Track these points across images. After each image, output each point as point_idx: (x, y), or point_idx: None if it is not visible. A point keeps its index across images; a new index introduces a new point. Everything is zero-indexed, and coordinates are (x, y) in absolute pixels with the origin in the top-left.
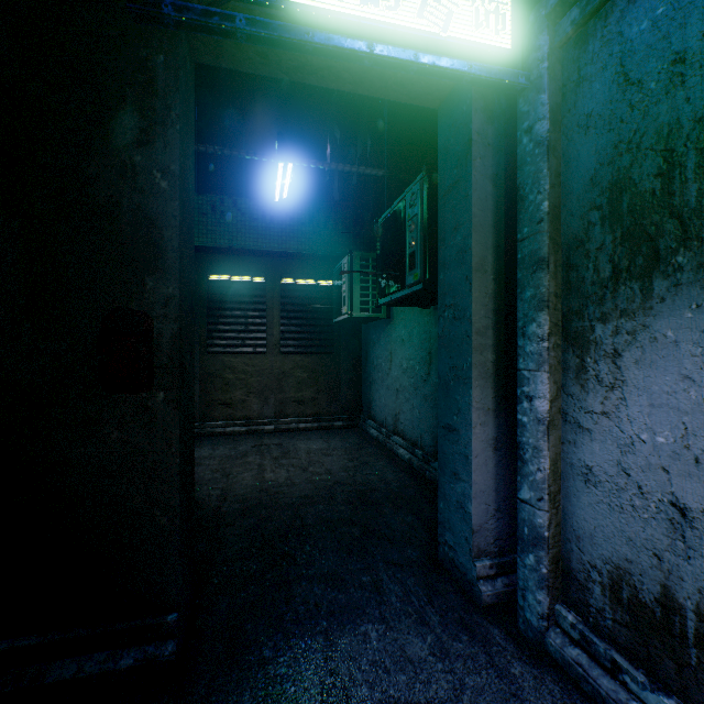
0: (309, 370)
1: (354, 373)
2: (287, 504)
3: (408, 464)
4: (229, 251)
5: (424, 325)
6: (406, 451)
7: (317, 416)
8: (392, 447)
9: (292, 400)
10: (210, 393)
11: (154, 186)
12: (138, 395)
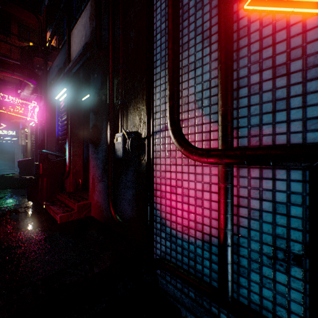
0: (8, 158)
1: None
2: None
3: None
4: None
5: None
6: None
7: (10, 167)
8: None
9: (3, 164)
10: None
11: None
12: None
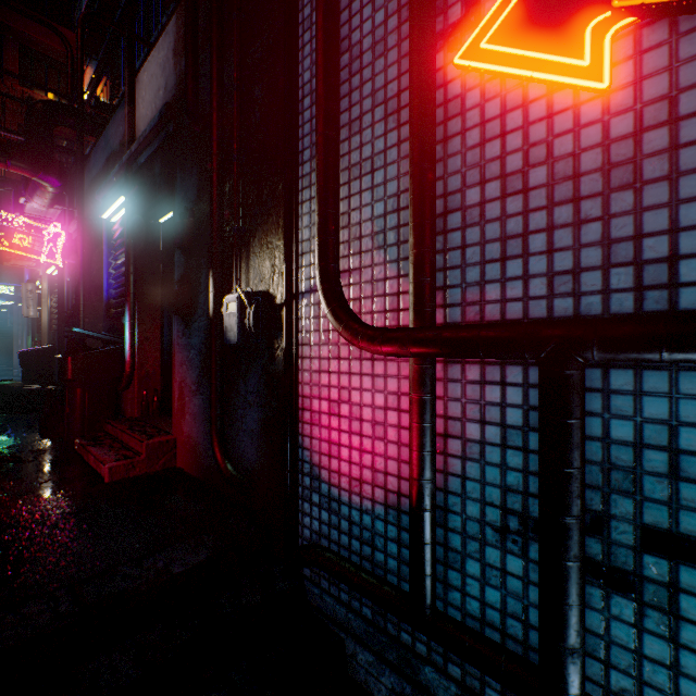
0: None
1: None
2: None
3: None
4: None
5: None
6: None
7: (2, 365)
8: None
9: None
10: None
11: None
12: None
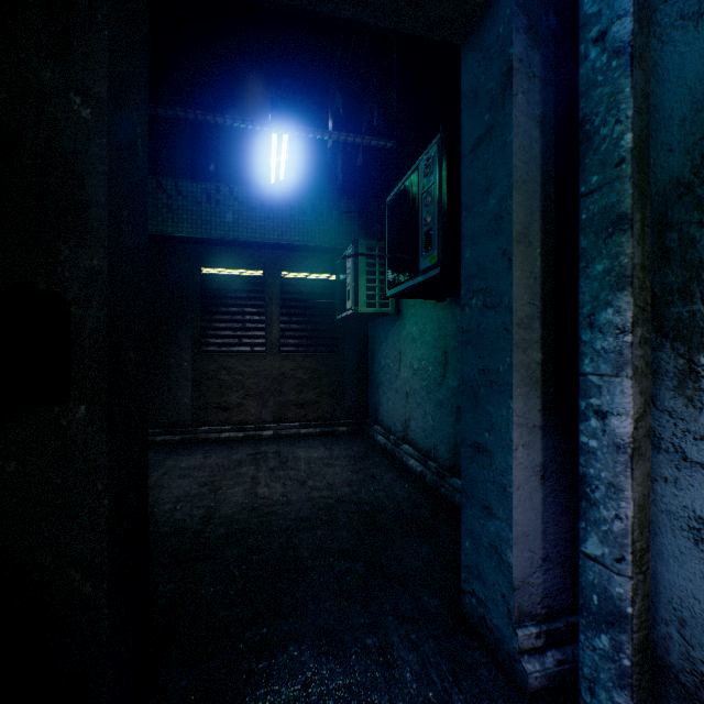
0: (311, 371)
1: (360, 374)
2: (280, 528)
3: (420, 478)
4: (227, 244)
5: (438, 320)
6: (417, 462)
7: (319, 420)
8: (401, 457)
9: (292, 404)
10: (204, 395)
11: (71, 115)
12: (47, 410)
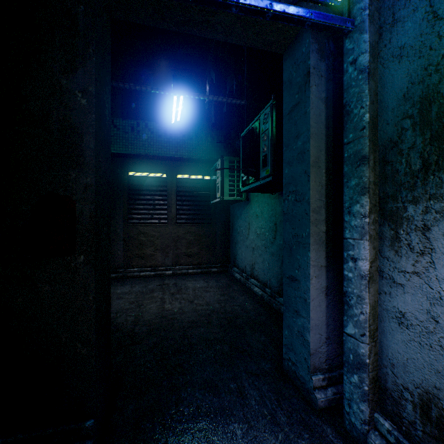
0: (195, 234)
1: (225, 236)
2: (179, 327)
3: (261, 298)
4: (143, 157)
5: (271, 205)
6: (259, 289)
7: (200, 265)
8: (249, 286)
9: (183, 254)
10: (130, 249)
11: (76, 102)
12: (64, 258)
